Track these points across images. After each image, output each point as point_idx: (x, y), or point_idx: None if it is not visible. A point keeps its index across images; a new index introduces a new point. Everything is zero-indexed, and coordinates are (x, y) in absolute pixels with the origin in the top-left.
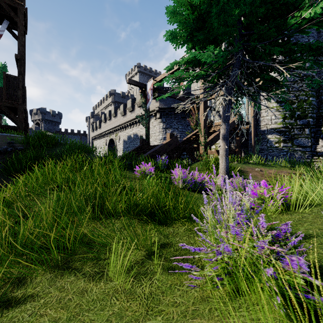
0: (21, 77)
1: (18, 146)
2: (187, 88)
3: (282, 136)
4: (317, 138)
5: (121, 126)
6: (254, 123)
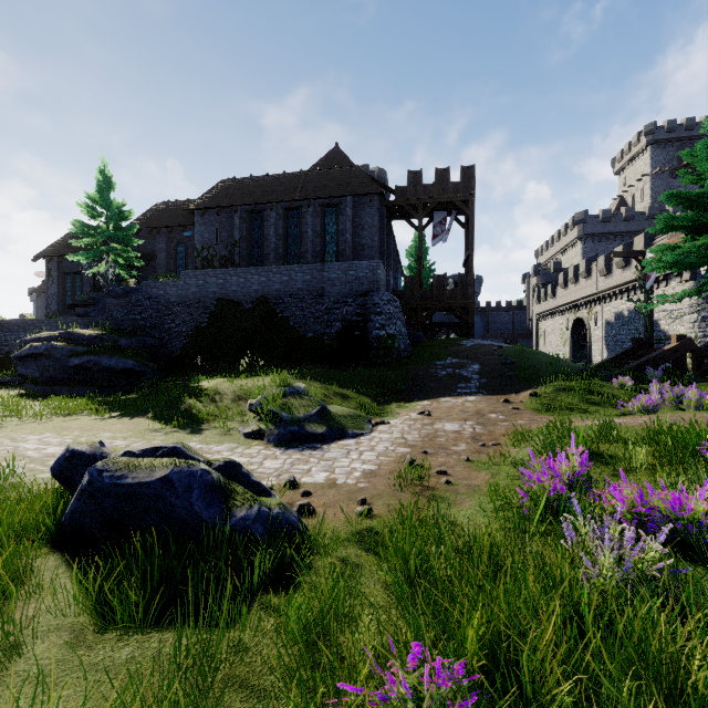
0: (472, 273)
1: (508, 358)
2: None
3: None
4: None
5: (601, 296)
6: None
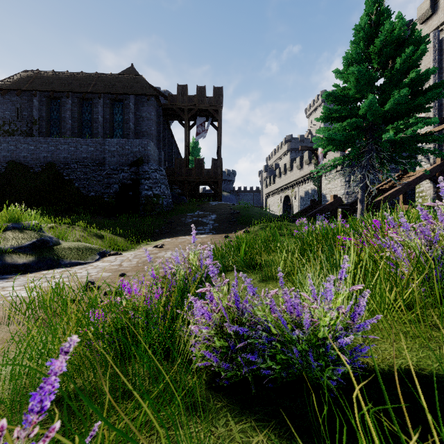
0: (221, 159)
1: (236, 210)
2: None
3: None
4: None
5: (298, 181)
6: None
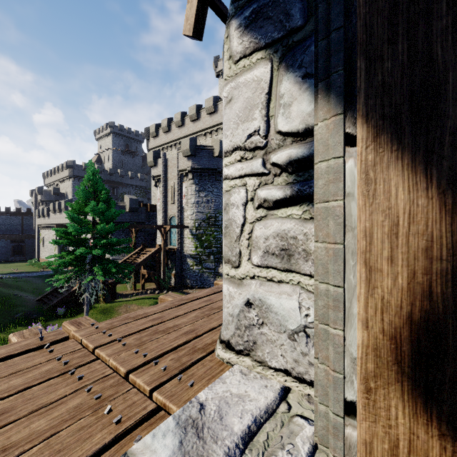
0: None
1: None
2: (134, 205)
3: (195, 261)
4: (220, 262)
5: None
6: (164, 257)
